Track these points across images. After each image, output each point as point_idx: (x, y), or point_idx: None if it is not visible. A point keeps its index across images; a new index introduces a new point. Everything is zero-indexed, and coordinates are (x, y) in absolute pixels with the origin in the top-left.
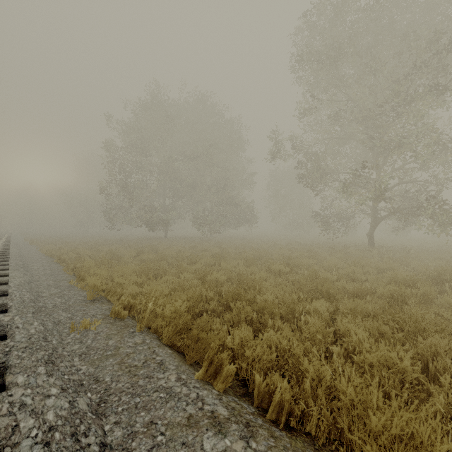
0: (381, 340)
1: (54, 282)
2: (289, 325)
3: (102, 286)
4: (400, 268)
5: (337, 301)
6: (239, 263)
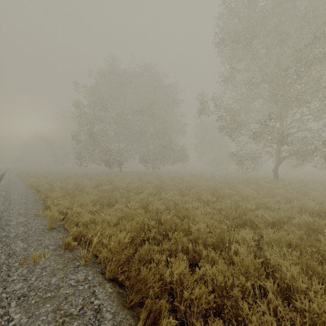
0: (314, 278)
1: (25, 210)
2: (222, 257)
3: (59, 217)
4: (303, 197)
5: (259, 229)
6: (175, 193)
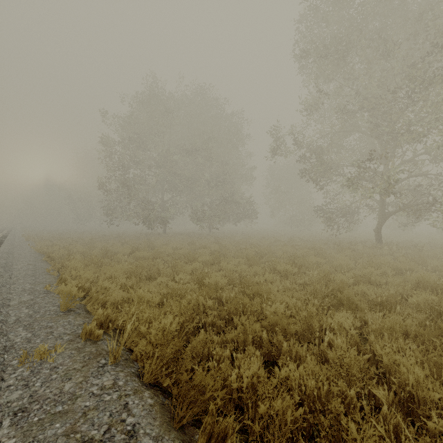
0: None
1: (31, 285)
2: (311, 352)
3: (79, 294)
4: (419, 268)
5: (360, 312)
6: (241, 261)
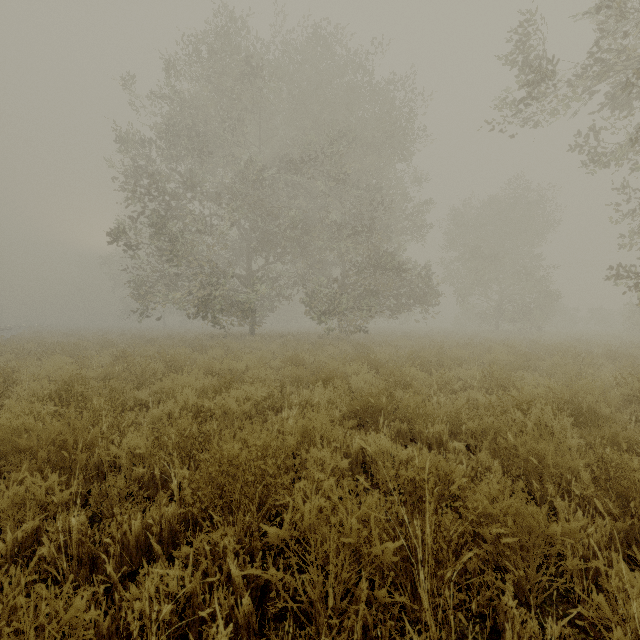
0: None
1: None
2: None
3: None
4: None
5: None
6: None
